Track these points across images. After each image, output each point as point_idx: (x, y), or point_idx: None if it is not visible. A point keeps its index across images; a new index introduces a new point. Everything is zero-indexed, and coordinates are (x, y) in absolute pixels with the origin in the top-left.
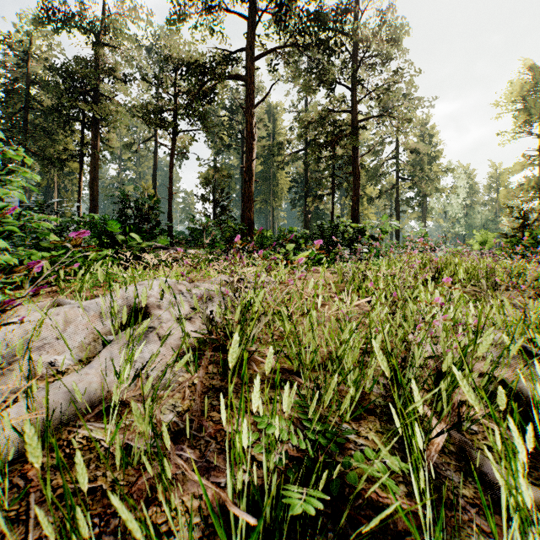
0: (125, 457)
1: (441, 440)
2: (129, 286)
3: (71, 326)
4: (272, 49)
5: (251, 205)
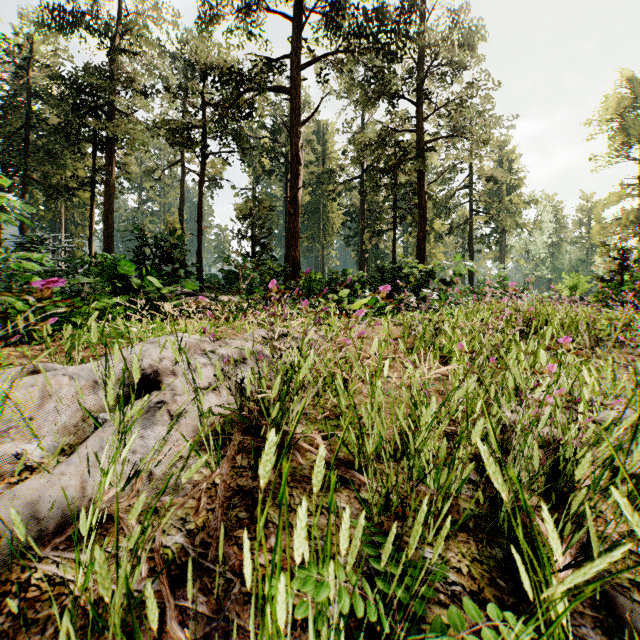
0: (98, 619)
1: (567, 573)
2: (136, 345)
3: (51, 402)
4: (322, 56)
5: (297, 243)
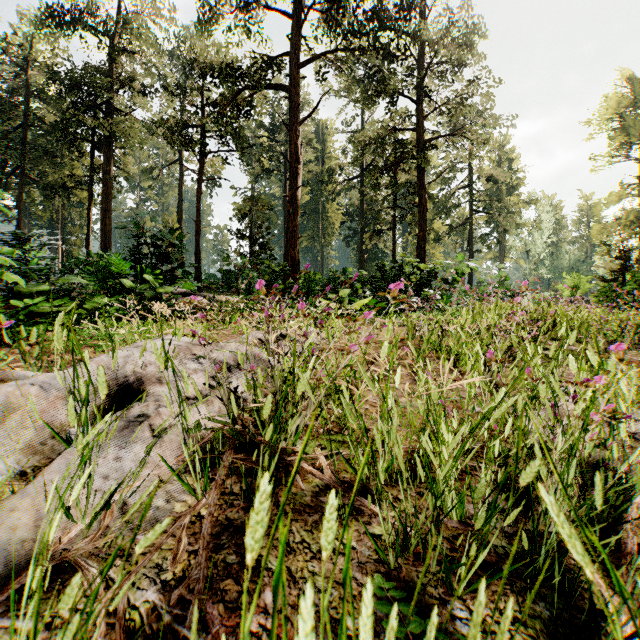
0: None
1: (632, 638)
2: (119, 349)
3: (16, 416)
4: (322, 53)
5: (296, 242)
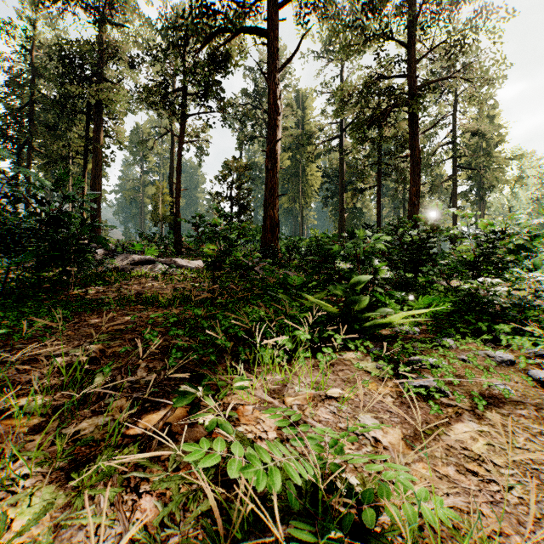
0: None
1: None
2: None
3: None
4: None
5: (275, 200)
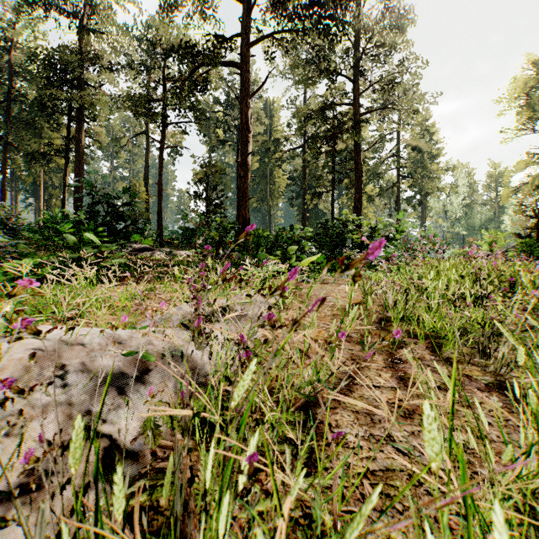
0: None
1: None
2: None
3: None
4: (269, 34)
5: (247, 202)
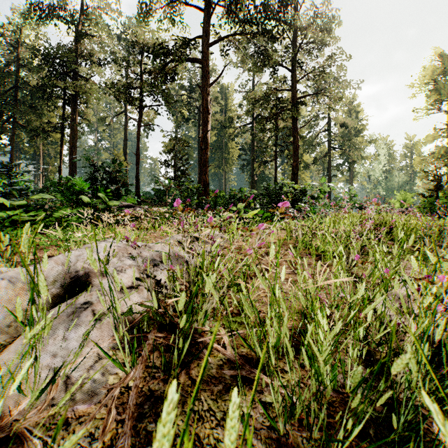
0: None
1: None
2: (72, 250)
3: None
4: (225, 36)
5: (207, 169)
